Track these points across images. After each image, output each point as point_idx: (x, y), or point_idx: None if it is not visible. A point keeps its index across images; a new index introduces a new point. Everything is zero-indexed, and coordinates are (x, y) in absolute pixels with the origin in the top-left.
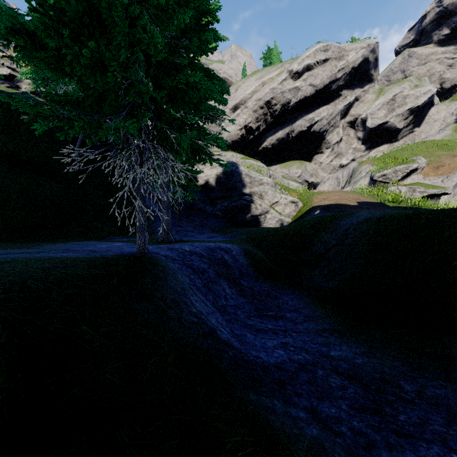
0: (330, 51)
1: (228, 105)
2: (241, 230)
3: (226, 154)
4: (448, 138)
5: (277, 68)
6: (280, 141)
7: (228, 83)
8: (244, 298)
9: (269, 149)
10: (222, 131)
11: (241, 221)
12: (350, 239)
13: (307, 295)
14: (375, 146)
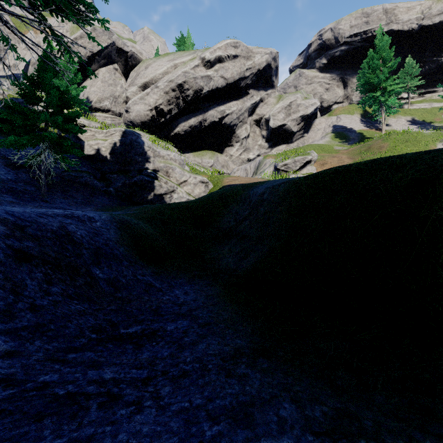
0: (240, 49)
1: (137, 82)
2: (136, 206)
3: None
4: (328, 143)
5: (190, 53)
6: (193, 129)
7: (138, 59)
8: (84, 301)
9: (182, 135)
10: (129, 109)
11: (142, 201)
12: (267, 206)
13: (211, 283)
14: (276, 145)
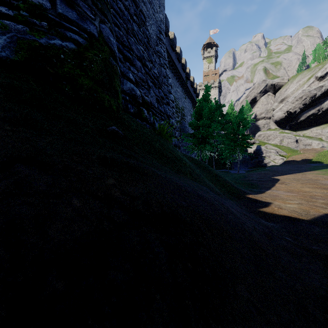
0: None
1: (278, 99)
2: (254, 168)
3: (270, 132)
4: None
5: (310, 73)
6: (312, 116)
7: (281, 83)
8: None
9: (305, 121)
10: (273, 115)
11: (260, 165)
12: None
13: None
14: None
